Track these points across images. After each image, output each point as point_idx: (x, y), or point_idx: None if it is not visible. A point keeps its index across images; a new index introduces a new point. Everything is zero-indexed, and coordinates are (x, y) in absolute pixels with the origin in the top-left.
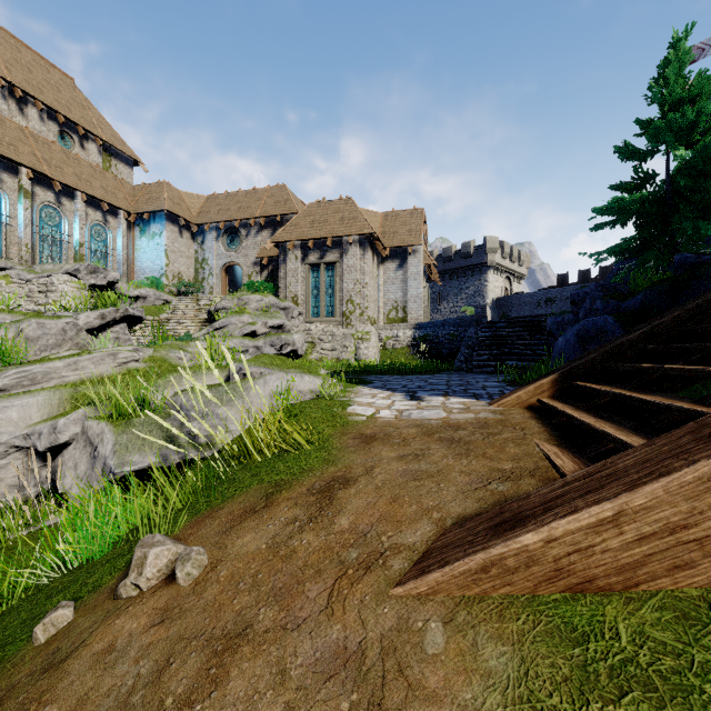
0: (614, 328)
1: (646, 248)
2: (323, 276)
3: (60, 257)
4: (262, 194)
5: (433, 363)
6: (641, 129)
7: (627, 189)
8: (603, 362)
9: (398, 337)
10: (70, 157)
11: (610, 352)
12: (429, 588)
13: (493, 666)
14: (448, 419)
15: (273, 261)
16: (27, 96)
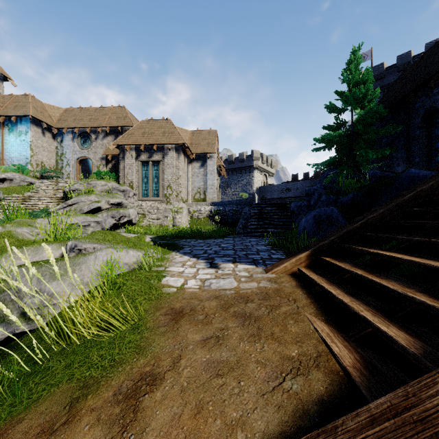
0: (338, 215)
1: (341, 163)
2: (151, 169)
3: None
4: (108, 111)
5: (223, 230)
6: (339, 95)
7: (331, 128)
8: (339, 243)
9: (200, 210)
10: None
11: (343, 236)
12: None
13: None
14: (239, 289)
15: (116, 158)
16: None
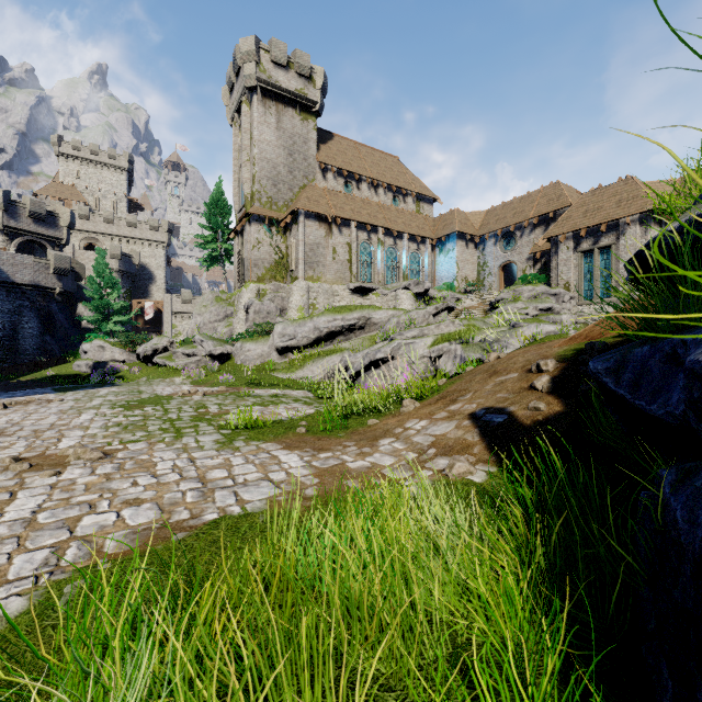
0: None
1: None
2: (597, 260)
3: (395, 278)
4: (535, 197)
5: None
6: None
7: None
8: None
9: None
10: (399, 212)
11: None
12: (558, 345)
13: (564, 348)
14: None
15: (546, 254)
16: (378, 182)
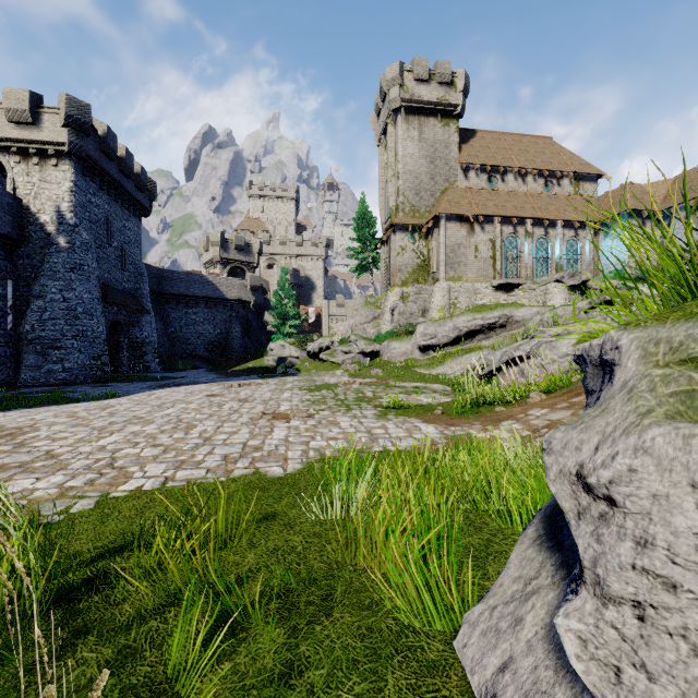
0: None
1: None
2: None
3: (547, 270)
4: None
5: None
6: None
7: None
8: None
9: None
10: (552, 198)
11: None
12: None
13: None
14: None
15: None
16: (526, 170)
